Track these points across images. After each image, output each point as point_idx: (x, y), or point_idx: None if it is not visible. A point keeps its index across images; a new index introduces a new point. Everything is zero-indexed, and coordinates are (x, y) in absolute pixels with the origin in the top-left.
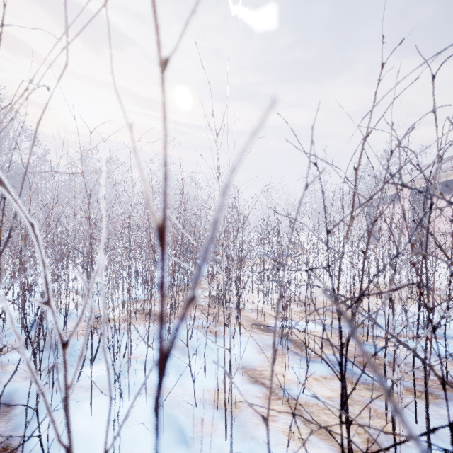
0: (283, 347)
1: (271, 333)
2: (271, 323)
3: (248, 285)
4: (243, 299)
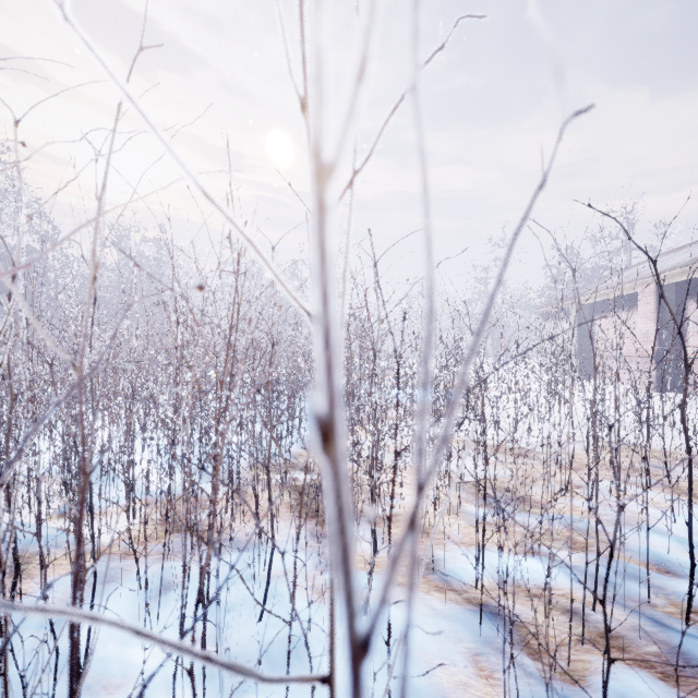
0: (487, 644)
1: (450, 593)
2: (446, 560)
3: (388, 459)
4: (381, 493)
